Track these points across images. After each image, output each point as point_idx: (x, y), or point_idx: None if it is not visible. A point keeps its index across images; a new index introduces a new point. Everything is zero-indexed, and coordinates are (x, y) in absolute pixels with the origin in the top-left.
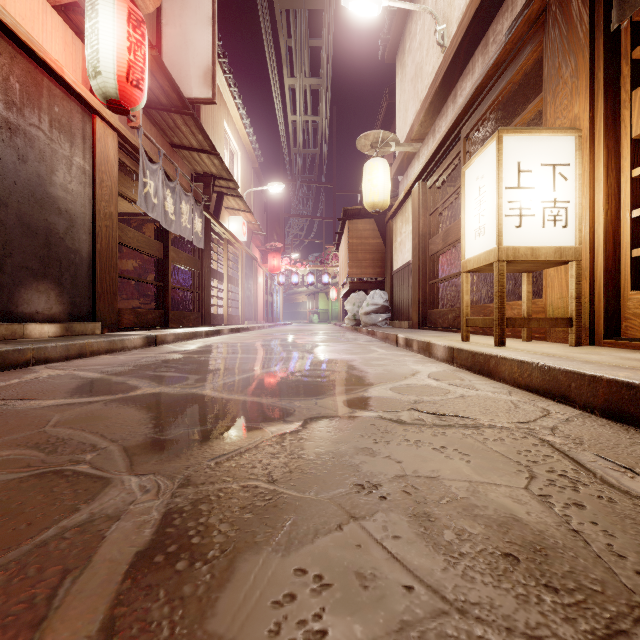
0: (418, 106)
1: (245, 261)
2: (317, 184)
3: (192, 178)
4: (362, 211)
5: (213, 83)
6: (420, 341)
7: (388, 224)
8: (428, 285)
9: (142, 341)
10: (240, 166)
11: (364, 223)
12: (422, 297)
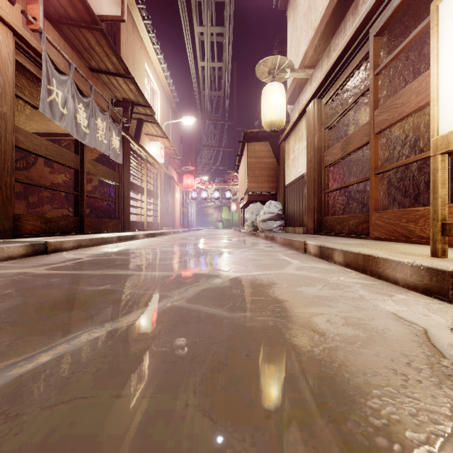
0: (311, 34)
1: (164, 179)
2: (221, 121)
3: (112, 103)
4: (259, 134)
5: (122, 1)
6: (349, 252)
7: (281, 145)
8: (323, 194)
9: (24, 249)
10: (159, 103)
11: (260, 145)
12: (317, 205)
